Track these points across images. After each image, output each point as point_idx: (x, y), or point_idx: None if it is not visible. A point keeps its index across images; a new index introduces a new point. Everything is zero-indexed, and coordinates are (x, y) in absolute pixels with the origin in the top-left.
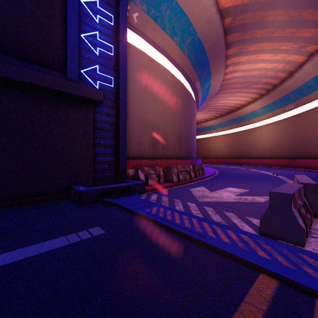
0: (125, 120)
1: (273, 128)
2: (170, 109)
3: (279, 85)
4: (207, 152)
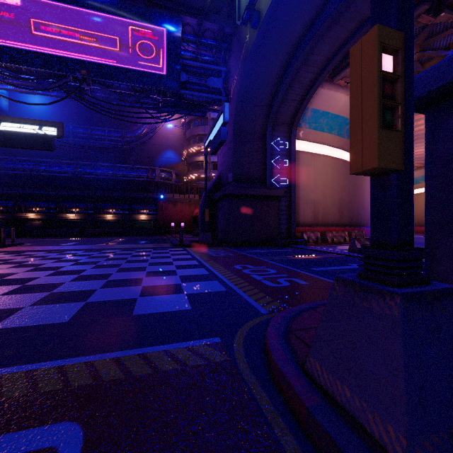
0: (295, 203)
1: None
2: (329, 186)
3: None
4: None
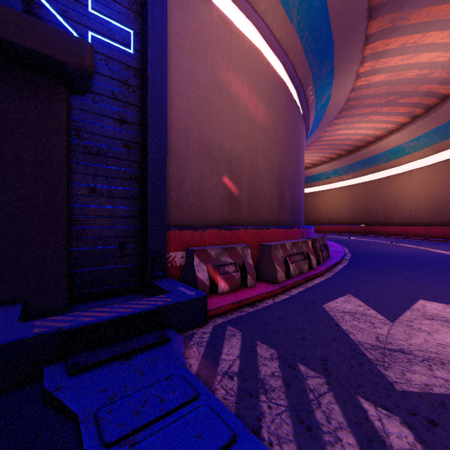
0: (164, 135)
1: (432, 174)
2: (263, 129)
3: None
4: (315, 214)
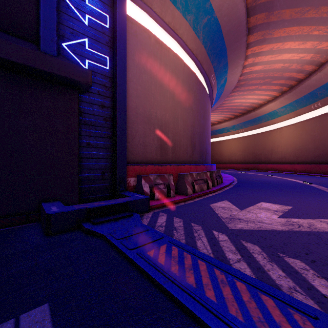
0: (125, 113)
1: (295, 130)
2: (181, 104)
3: (305, 80)
4: (220, 156)
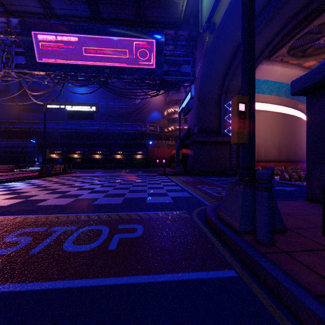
0: None
1: None
2: (270, 133)
3: None
4: None
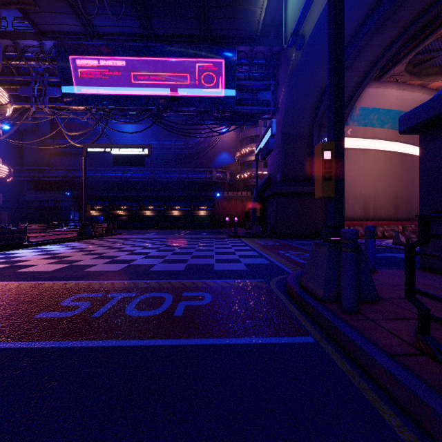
0: None
1: None
2: (382, 180)
3: None
4: None
